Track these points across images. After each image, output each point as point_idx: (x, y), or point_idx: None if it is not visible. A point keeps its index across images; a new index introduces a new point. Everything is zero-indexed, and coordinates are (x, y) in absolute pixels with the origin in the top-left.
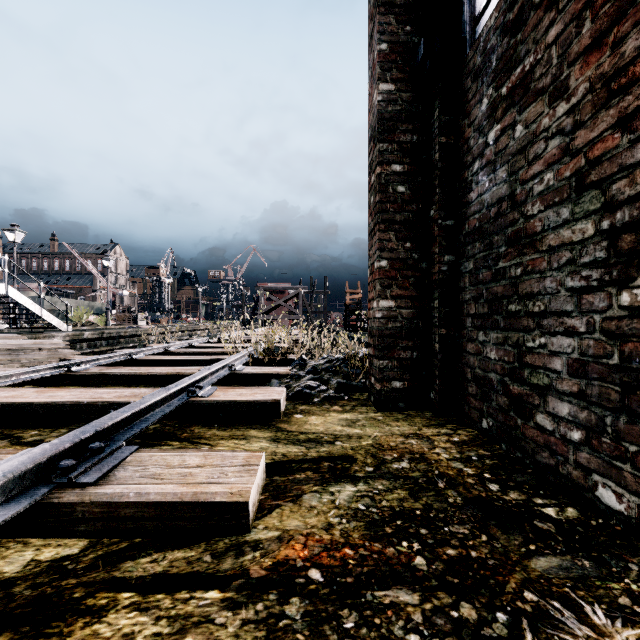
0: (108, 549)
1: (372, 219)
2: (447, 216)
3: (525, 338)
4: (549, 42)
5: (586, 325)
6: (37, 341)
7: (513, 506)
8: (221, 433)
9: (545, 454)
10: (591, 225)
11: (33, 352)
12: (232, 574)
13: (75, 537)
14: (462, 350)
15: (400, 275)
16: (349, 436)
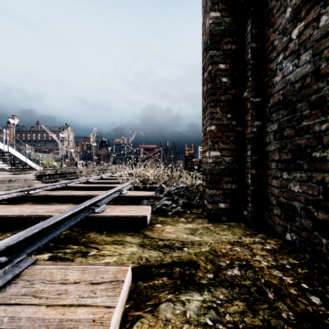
0: None
1: (205, 100)
2: (256, 95)
3: None
4: None
5: None
6: (18, 176)
7: None
8: (107, 239)
9: None
10: None
11: (15, 182)
12: None
13: None
14: (268, 184)
15: (224, 135)
16: (192, 243)
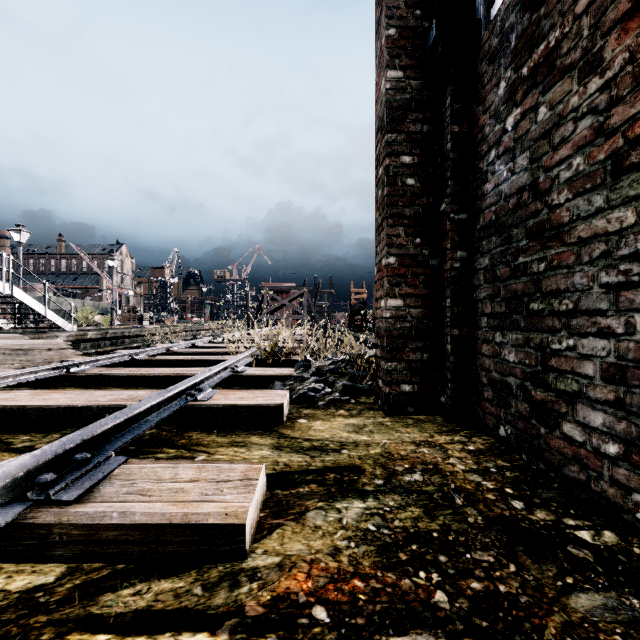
0: (87, 577)
1: (379, 214)
2: (460, 210)
3: (550, 339)
4: (579, 12)
5: (625, 325)
6: (39, 341)
7: (541, 528)
8: (220, 439)
9: (574, 468)
10: (631, 213)
11: (34, 352)
12: (225, 611)
13: (52, 562)
14: (476, 352)
15: (409, 272)
16: (356, 444)
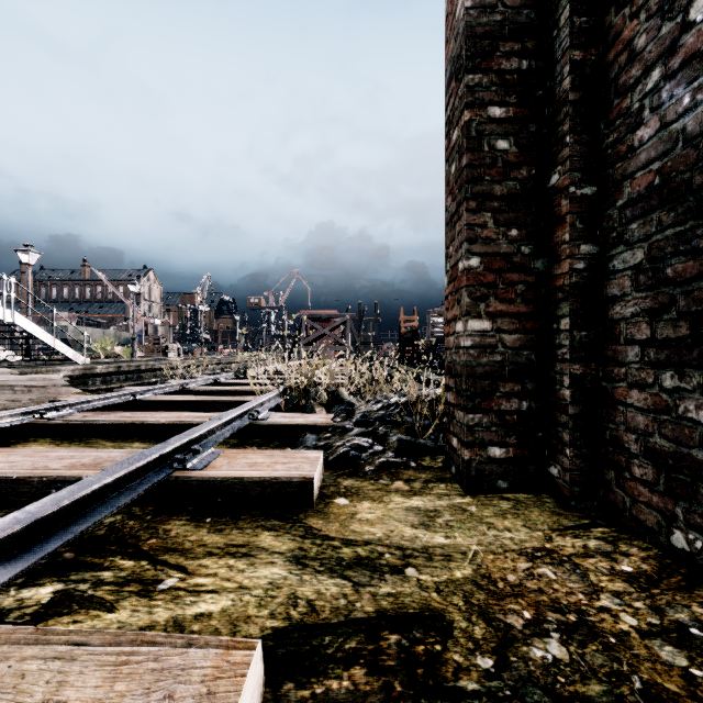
0: None
1: (453, 198)
2: (584, 180)
3: None
4: None
5: None
6: (29, 377)
7: None
8: (211, 539)
9: None
10: None
11: (21, 390)
12: None
13: None
14: (615, 401)
15: (501, 280)
16: (428, 553)
